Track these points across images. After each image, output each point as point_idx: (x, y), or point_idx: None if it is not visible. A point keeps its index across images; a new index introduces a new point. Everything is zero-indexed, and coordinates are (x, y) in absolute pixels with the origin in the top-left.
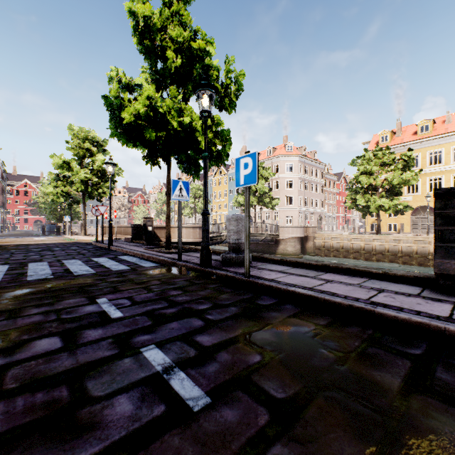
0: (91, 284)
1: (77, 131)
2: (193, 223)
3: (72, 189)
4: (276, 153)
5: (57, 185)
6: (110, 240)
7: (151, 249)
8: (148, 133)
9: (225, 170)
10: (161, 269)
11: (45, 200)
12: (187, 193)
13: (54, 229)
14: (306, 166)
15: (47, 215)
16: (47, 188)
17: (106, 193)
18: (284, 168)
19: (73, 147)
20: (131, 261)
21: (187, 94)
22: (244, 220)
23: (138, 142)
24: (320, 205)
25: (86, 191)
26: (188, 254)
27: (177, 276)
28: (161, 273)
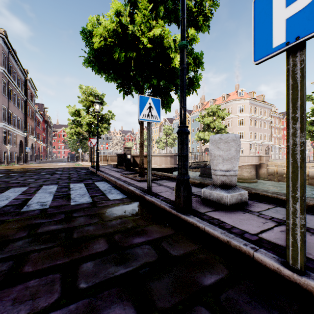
0: (2, 242)
1: (85, 89)
2: (164, 153)
3: (81, 130)
4: (229, 98)
5: (72, 127)
6: (97, 166)
7: (125, 176)
8: (117, 53)
9: (188, 115)
10: (124, 206)
11: (71, 139)
12: (157, 113)
13: (74, 158)
14: (255, 107)
15: (71, 149)
16: (65, 129)
17: (103, 131)
18: (236, 110)
19: (82, 100)
20: (101, 189)
21: (158, 17)
22: (286, 130)
23: (113, 73)
24: (267, 138)
25: (90, 131)
26: (159, 182)
27: (140, 225)
28: (120, 215)
